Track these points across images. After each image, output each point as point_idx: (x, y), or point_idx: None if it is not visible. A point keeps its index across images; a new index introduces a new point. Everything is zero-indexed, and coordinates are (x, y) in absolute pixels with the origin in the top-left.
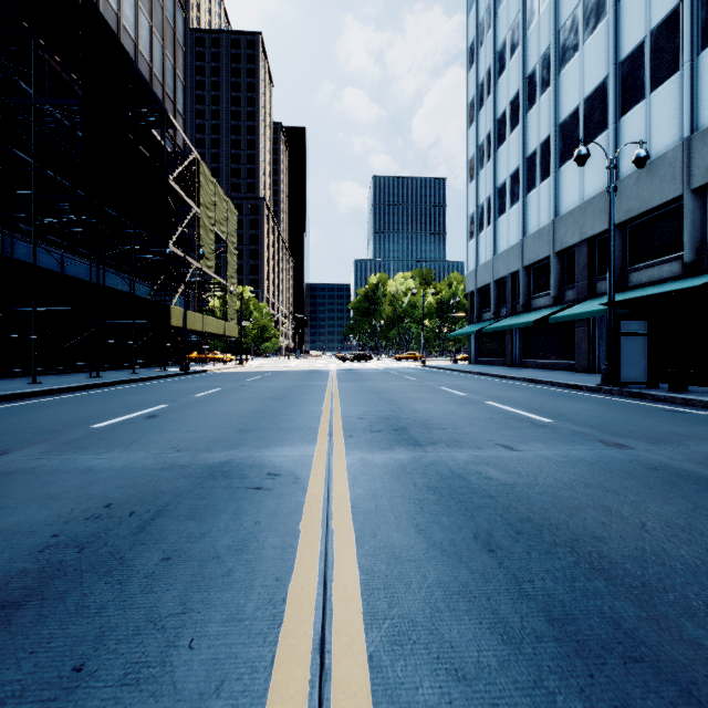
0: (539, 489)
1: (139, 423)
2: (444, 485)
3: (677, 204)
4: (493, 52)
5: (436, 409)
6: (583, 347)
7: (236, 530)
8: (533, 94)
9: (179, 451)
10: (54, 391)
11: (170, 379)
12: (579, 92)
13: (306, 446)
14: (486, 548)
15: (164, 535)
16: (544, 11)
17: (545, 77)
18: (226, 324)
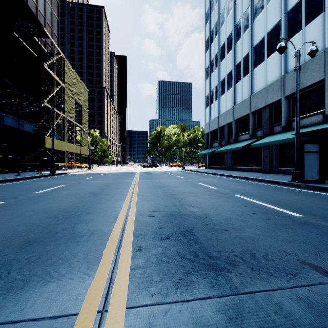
0: None
1: None
2: None
3: (320, 84)
4: (218, 14)
5: (206, 203)
6: (266, 160)
7: None
8: (239, 33)
9: None
10: None
11: (38, 179)
12: (264, 29)
13: (79, 280)
14: None
15: None
16: None
17: (246, 24)
18: (81, 148)
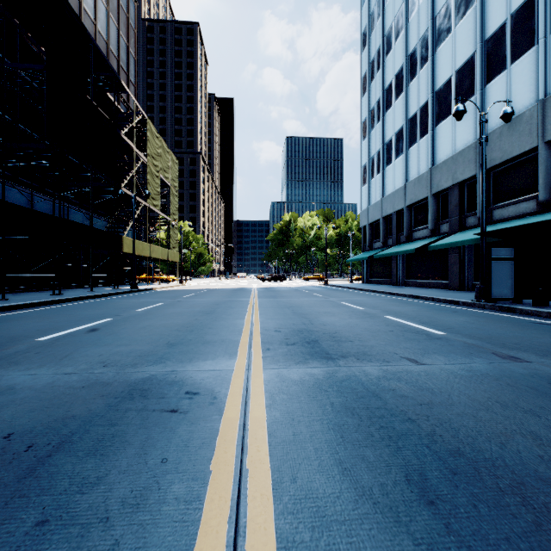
0: (457, 410)
1: (80, 336)
2: (361, 405)
3: (533, 154)
4: (382, 36)
5: (342, 322)
6: (455, 270)
7: (138, 472)
8: (414, 68)
9: (106, 367)
10: (17, 306)
11: (121, 296)
12: (451, 65)
13: (227, 360)
14: (424, 498)
15: (53, 482)
16: (423, 2)
17: (424, 55)
18: (169, 251)
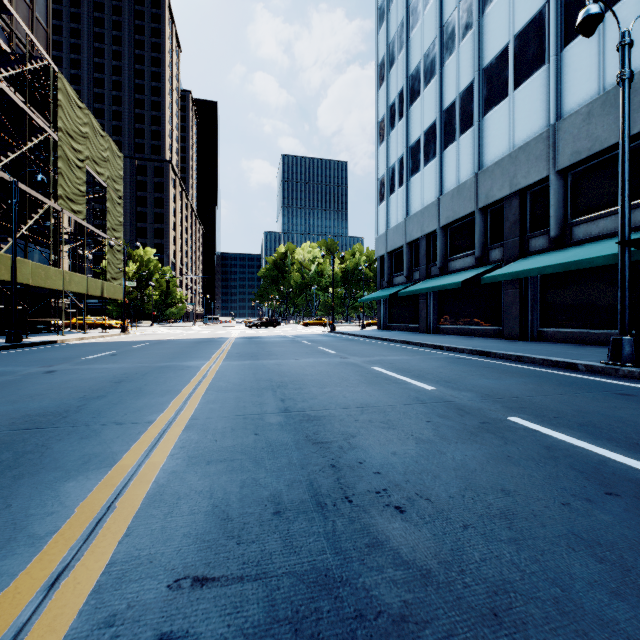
0: None
1: None
2: None
3: (639, 141)
4: (406, 5)
5: (445, 478)
6: (514, 312)
7: None
8: (452, 41)
9: None
10: None
11: None
12: (508, 29)
13: None
14: None
15: None
16: None
17: (466, 21)
18: (104, 284)
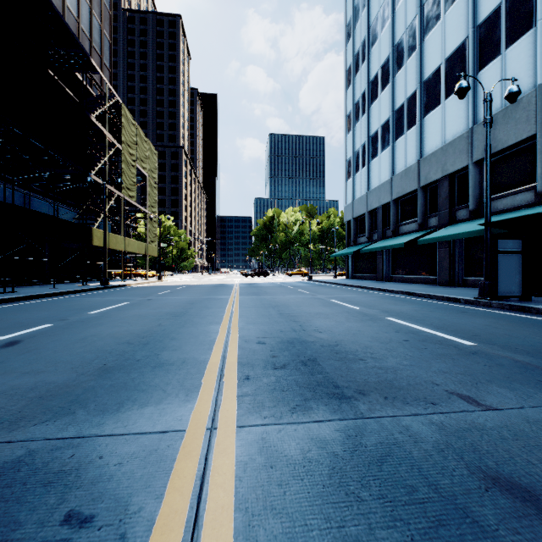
0: None
1: None
2: None
3: (529, 142)
4: (367, 27)
5: (340, 328)
6: (445, 265)
7: None
8: (401, 58)
9: None
10: None
11: (85, 294)
12: (441, 53)
13: (180, 405)
14: None
15: None
16: None
17: (412, 44)
18: (147, 246)
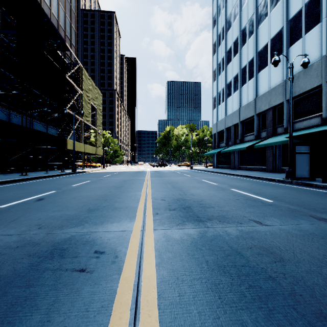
0: (304, 267)
1: (29, 204)
2: (229, 263)
3: (318, 89)
4: (225, 19)
5: (204, 193)
6: (270, 160)
7: None
8: (245, 38)
9: (40, 228)
10: None
11: (65, 176)
12: (268, 36)
13: (128, 222)
14: None
15: None
16: None
17: (251, 30)
18: (96, 149)
